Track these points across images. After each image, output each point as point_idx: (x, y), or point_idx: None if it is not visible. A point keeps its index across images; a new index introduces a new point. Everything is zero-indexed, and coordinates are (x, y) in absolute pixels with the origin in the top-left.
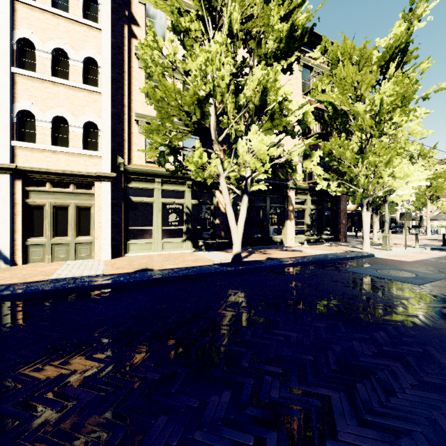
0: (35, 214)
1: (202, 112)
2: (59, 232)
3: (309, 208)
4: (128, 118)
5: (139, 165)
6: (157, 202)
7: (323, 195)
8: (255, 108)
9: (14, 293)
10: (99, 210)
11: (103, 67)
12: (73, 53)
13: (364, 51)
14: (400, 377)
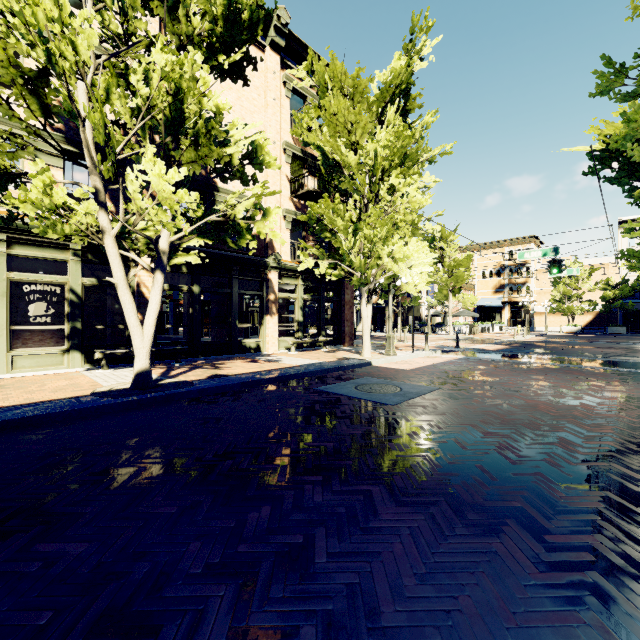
0: None
1: (43, 105)
2: None
3: (300, 297)
4: None
5: None
6: None
7: (322, 280)
8: (167, 121)
9: None
10: None
11: None
12: None
13: (358, 81)
14: (204, 629)
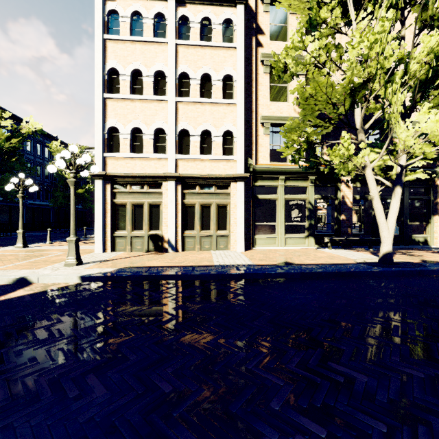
0: (189, 212)
1: (352, 101)
2: (204, 226)
3: None
4: (254, 122)
5: (264, 164)
6: (281, 198)
7: None
8: (418, 83)
9: (204, 274)
10: (234, 208)
11: (238, 80)
12: (215, 74)
13: None
14: None
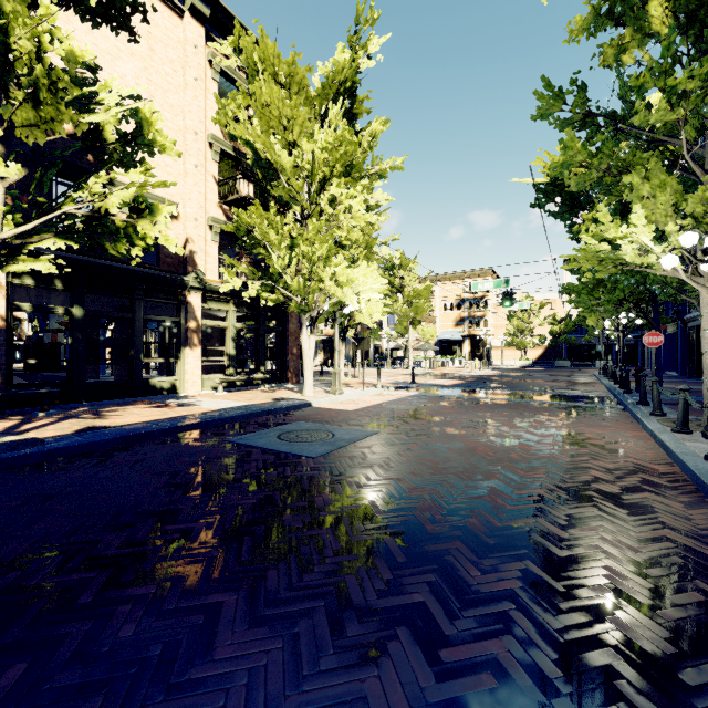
0: None
1: None
2: None
3: (232, 326)
4: None
5: None
6: None
7: (260, 306)
8: None
9: None
10: None
11: None
12: None
13: (294, 68)
14: None
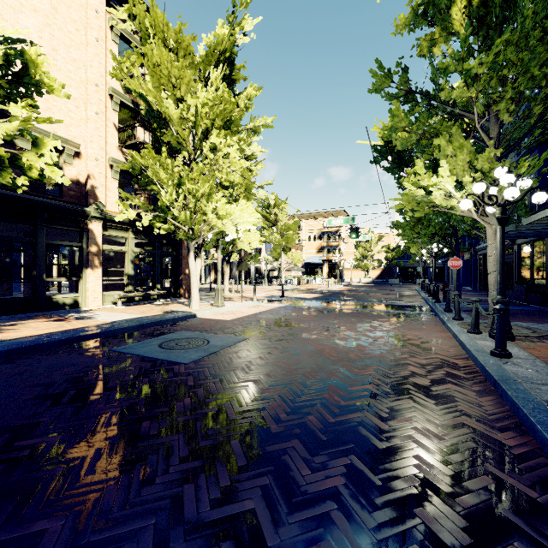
0: None
1: None
2: None
3: (131, 250)
4: None
5: None
6: None
7: (156, 234)
8: None
9: None
10: None
11: None
12: None
13: (181, 36)
14: None
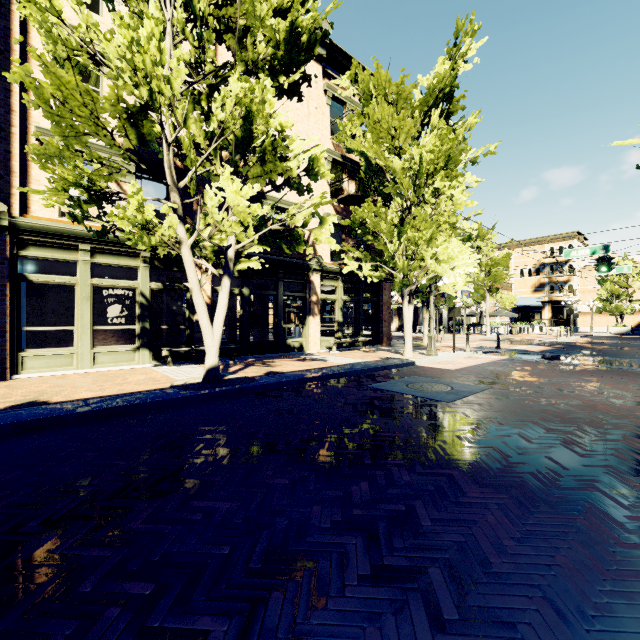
0: None
1: (139, 135)
2: None
3: (340, 298)
4: (22, 134)
5: (44, 219)
6: (84, 284)
7: (360, 281)
8: (236, 141)
9: None
10: None
11: None
12: None
13: (402, 88)
14: (350, 564)
